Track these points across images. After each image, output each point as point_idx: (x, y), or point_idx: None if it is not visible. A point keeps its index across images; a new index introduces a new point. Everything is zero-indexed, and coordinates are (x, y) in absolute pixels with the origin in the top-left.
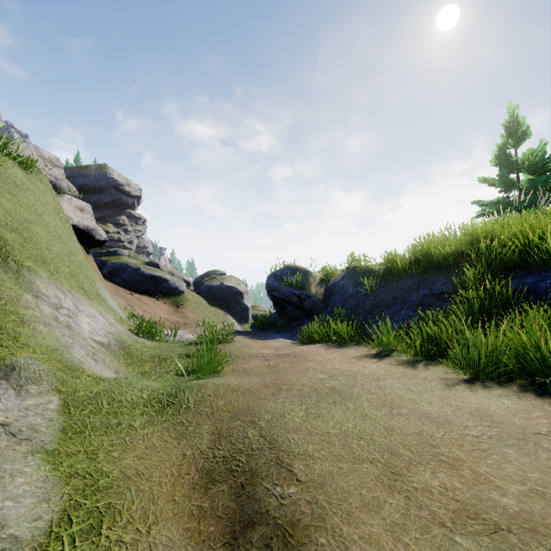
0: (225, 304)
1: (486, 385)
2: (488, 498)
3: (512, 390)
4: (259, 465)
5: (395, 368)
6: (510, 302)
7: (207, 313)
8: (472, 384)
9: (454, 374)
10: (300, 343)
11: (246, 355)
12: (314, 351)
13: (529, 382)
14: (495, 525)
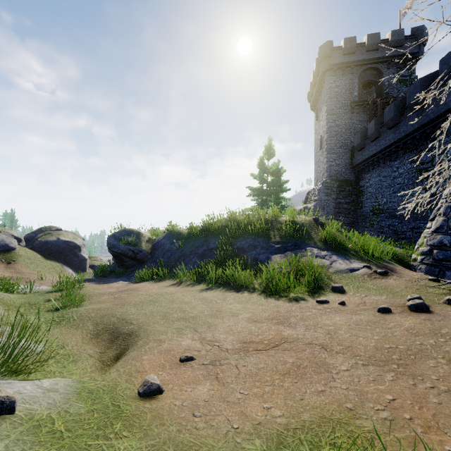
0: (61, 257)
1: (213, 289)
2: (188, 315)
3: (220, 290)
4: (119, 325)
5: (182, 288)
6: (235, 253)
7: (43, 267)
8: (208, 290)
9: (205, 287)
10: (134, 282)
11: (97, 294)
12: (143, 286)
13: (228, 286)
14: (186, 319)
